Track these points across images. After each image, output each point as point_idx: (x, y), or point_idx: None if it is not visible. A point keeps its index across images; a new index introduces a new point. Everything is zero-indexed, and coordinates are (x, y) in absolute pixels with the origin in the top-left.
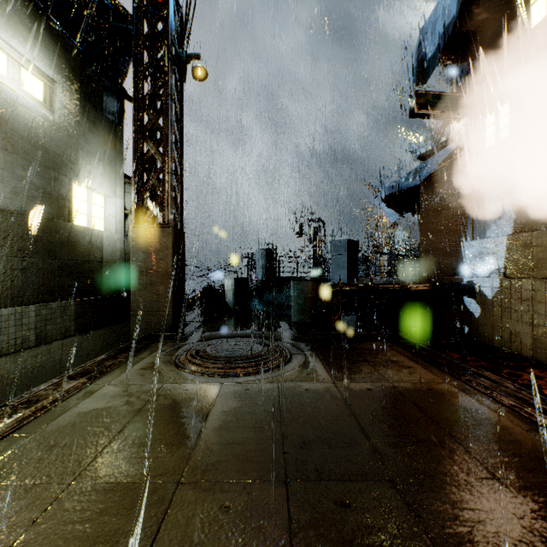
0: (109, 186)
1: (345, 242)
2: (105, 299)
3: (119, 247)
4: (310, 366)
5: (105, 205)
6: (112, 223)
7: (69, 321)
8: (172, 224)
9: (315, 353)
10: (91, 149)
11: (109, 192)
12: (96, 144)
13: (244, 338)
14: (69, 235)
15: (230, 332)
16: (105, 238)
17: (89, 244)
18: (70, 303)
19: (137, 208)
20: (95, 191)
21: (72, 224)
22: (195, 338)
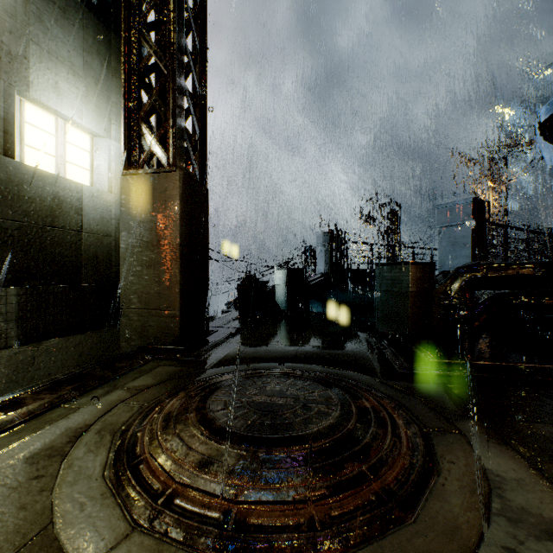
0: (96, 119)
1: (468, 202)
2: (86, 289)
3: (114, 213)
4: (531, 513)
5: (92, 150)
6: (103, 177)
7: (4, 322)
8: (181, 167)
9: (491, 431)
10: (56, 49)
11: (96, 128)
12: (68, 45)
13: (297, 363)
14: (6, 178)
15: (275, 348)
16: (87, 195)
17: (53, 199)
18: (6, 292)
19: (128, 144)
20: (70, 122)
21: (13, 160)
22: (211, 358)
